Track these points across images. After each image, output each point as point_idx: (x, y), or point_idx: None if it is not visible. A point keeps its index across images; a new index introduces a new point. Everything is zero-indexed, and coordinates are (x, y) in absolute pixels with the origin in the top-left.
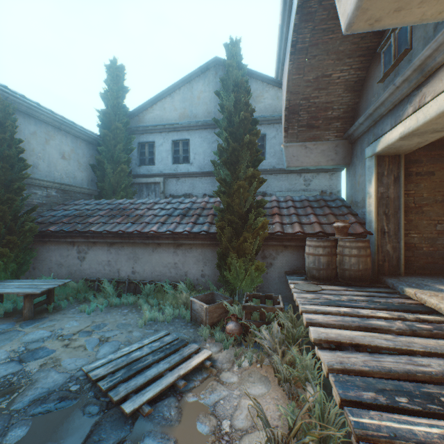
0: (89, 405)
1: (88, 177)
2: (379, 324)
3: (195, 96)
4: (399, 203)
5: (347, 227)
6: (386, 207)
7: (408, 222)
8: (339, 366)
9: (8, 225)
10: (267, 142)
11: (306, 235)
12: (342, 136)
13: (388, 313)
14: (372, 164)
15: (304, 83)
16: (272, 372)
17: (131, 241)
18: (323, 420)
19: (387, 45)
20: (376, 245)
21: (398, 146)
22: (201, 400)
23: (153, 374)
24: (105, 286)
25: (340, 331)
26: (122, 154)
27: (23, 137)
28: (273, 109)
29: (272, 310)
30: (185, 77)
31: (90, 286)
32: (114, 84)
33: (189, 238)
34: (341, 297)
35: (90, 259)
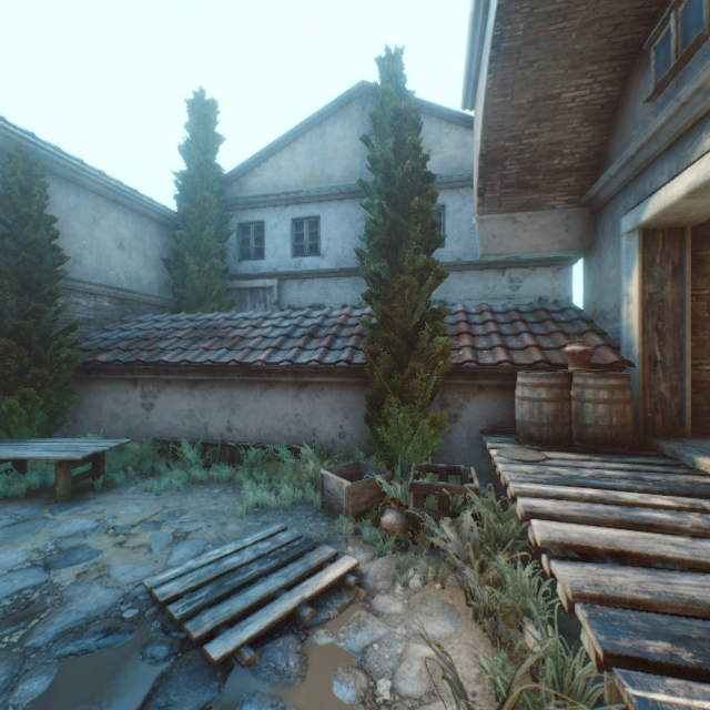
0: (153, 644)
1: (160, 280)
2: (659, 518)
3: (329, 147)
4: (683, 311)
5: (590, 352)
6: (658, 318)
7: (697, 344)
8: (594, 591)
9: (34, 352)
10: (447, 219)
11: (516, 368)
12: (577, 201)
13: (671, 499)
14: (633, 244)
15: (512, 111)
16: (462, 597)
17: (226, 379)
18: (561, 687)
19: (662, 35)
20: (640, 385)
21: (683, 209)
22: (340, 642)
23: (259, 594)
24: (185, 451)
25: (587, 528)
26: (213, 242)
27: (58, 214)
28: (457, 165)
29: (461, 492)
30: (313, 116)
31: (161, 450)
32: (200, 131)
33: (320, 374)
34: (583, 472)
35: (161, 407)
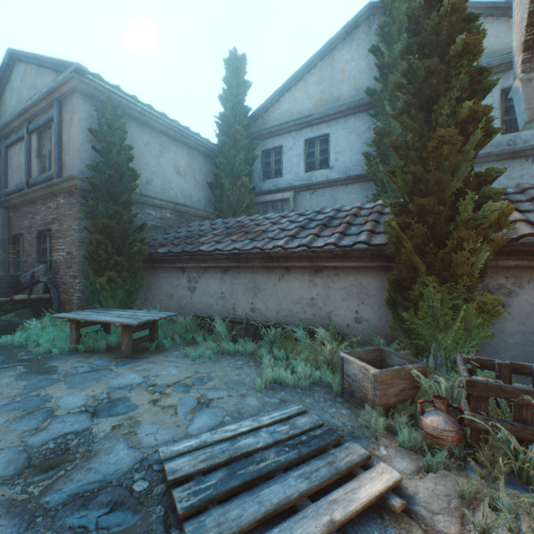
0: None
1: (205, 198)
2: None
3: (337, 71)
4: None
5: None
6: None
7: None
8: None
9: (116, 245)
10: None
11: None
12: None
13: None
14: None
15: None
16: None
17: (249, 265)
18: None
19: None
20: None
21: None
22: None
23: (275, 500)
24: (216, 325)
25: None
26: (242, 165)
27: (136, 148)
28: None
29: None
30: (323, 47)
31: (201, 325)
32: (233, 81)
33: (335, 259)
34: None
35: (201, 289)
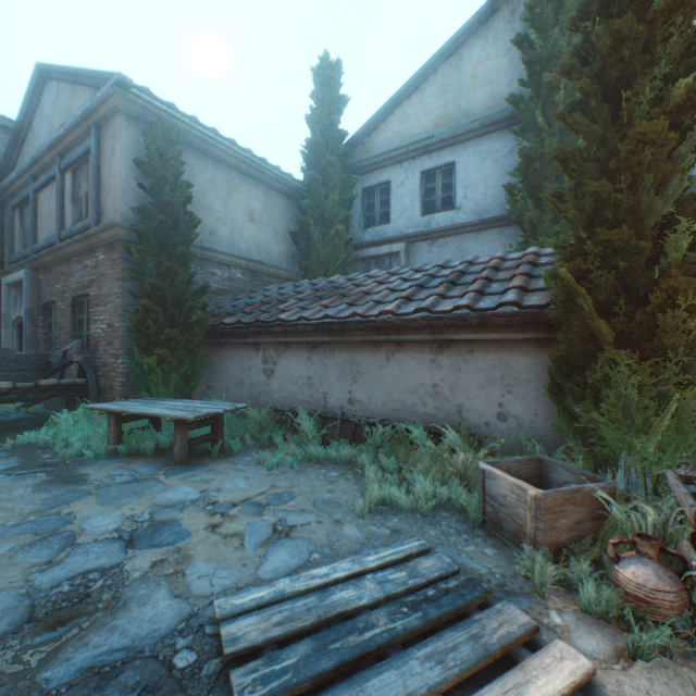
0: None
1: (287, 253)
2: None
3: (465, 76)
4: None
5: None
6: None
7: None
8: None
9: (169, 313)
10: None
11: None
12: None
13: None
14: None
15: None
16: None
17: (346, 339)
18: None
19: None
20: None
21: None
22: None
23: None
24: (300, 422)
25: None
26: (337, 209)
27: (197, 187)
28: None
29: None
30: (446, 44)
31: (281, 421)
32: (324, 96)
33: (468, 329)
34: None
35: (281, 373)
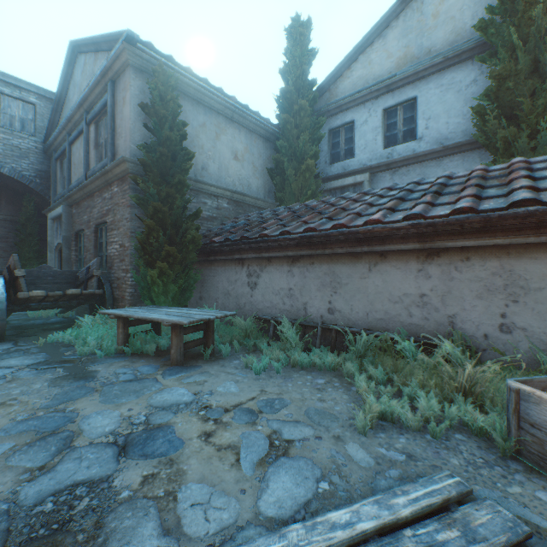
0: None
1: (264, 187)
2: None
3: (427, 16)
4: None
5: None
6: None
7: None
8: None
9: (168, 233)
10: None
11: None
12: None
13: None
14: None
15: None
16: None
17: (326, 252)
18: None
19: None
20: None
21: None
22: None
23: None
24: (284, 329)
25: None
26: (307, 147)
27: (191, 129)
28: None
29: None
30: None
31: (263, 328)
32: (296, 51)
33: (464, 235)
34: None
35: (263, 285)
